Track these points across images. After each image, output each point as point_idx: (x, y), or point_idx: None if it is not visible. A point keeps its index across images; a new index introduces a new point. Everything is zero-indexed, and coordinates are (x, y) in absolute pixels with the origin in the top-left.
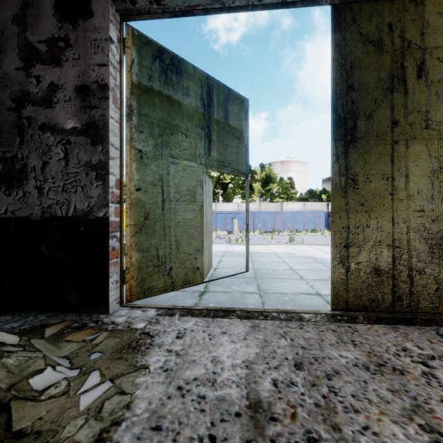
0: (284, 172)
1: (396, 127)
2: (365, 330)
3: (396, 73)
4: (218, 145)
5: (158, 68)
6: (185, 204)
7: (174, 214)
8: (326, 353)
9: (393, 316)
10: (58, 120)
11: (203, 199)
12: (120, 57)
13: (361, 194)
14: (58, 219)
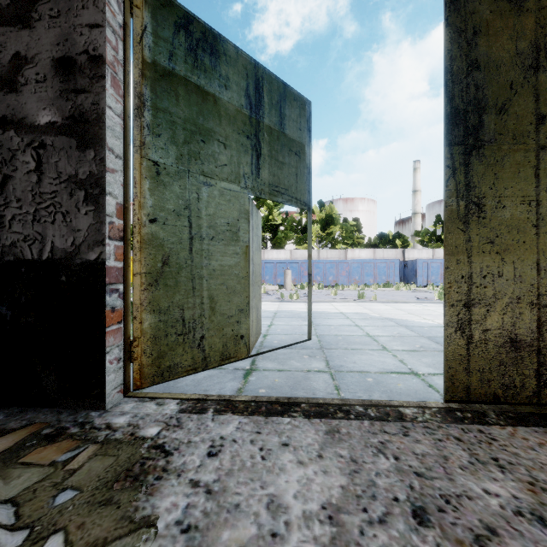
0: (347, 211)
1: (542, 125)
2: (507, 438)
3: (542, 43)
4: (270, 163)
5: (184, 43)
6: (223, 244)
7: (207, 259)
8: (460, 486)
9: (540, 411)
10: (26, 112)
11: (249, 237)
12: (125, 19)
13: (490, 226)
14: (26, 264)
